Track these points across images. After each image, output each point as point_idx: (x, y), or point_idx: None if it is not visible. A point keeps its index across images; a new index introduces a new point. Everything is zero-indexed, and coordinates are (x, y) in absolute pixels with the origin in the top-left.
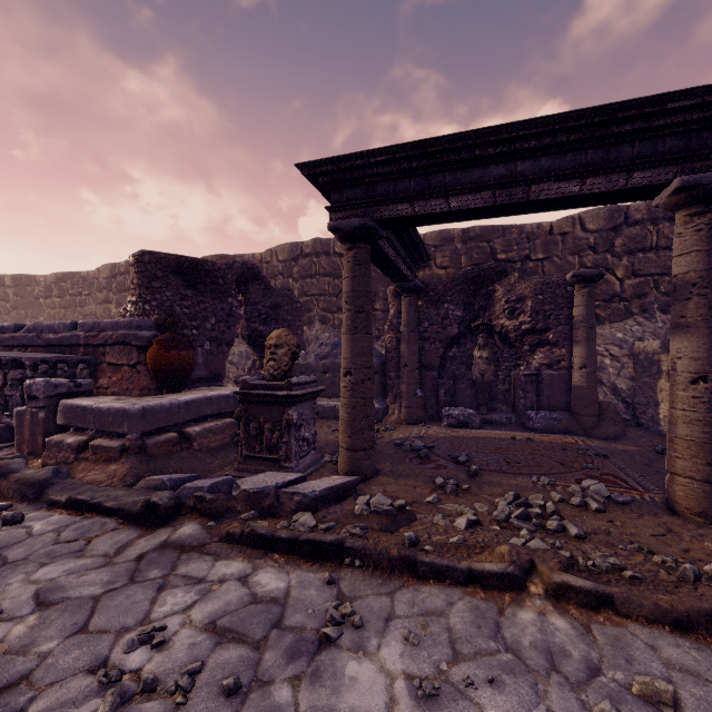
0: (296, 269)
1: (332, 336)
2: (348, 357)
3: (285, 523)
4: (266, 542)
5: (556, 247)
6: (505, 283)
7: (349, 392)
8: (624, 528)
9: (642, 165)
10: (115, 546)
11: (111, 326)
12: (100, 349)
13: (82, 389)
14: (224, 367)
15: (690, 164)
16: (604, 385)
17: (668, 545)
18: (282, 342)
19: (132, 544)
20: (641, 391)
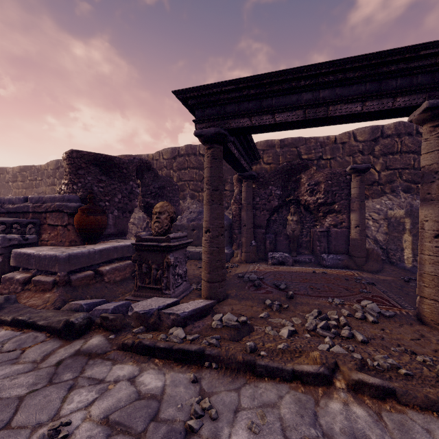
0: (175, 164)
1: (198, 207)
2: (208, 220)
3: (163, 336)
4: (149, 350)
5: (339, 151)
6: (307, 173)
7: (209, 243)
8: (392, 335)
9: (402, 93)
10: (41, 354)
11: (50, 199)
12: (43, 215)
13: (29, 242)
14: (127, 227)
15: (434, 92)
16: (369, 238)
17: (423, 347)
18: (163, 210)
19: (55, 352)
20: (392, 241)
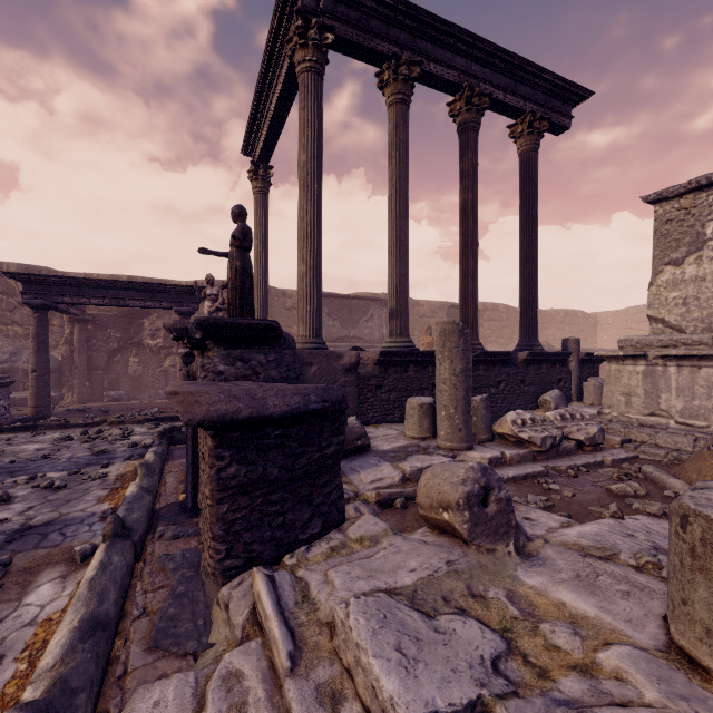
0: None
1: (6, 345)
2: (35, 364)
3: (8, 426)
4: (1, 430)
5: None
6: (150, 319)
7: (36, 380)
8: None
9: (165, 301)
10: None
11: None
12: None
13: None
14: None
15: (178, 303)
16: None
17: None
18: None
19: None
20: None
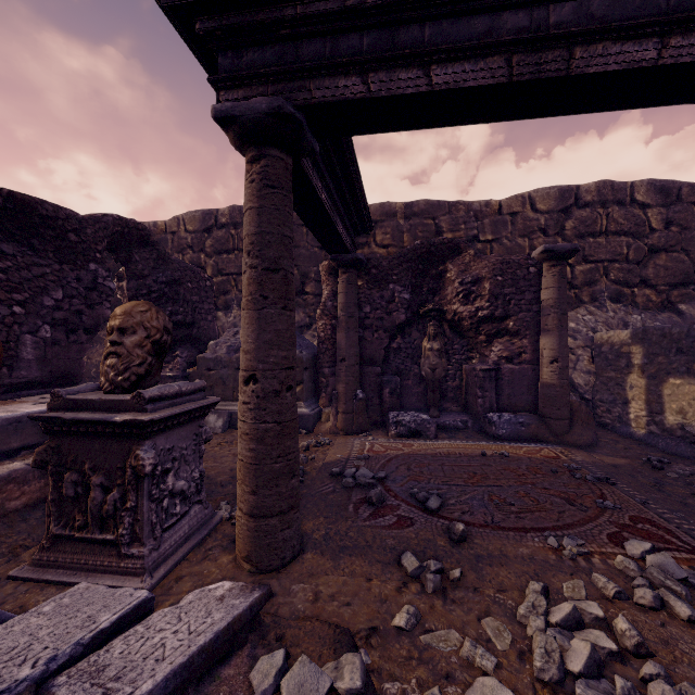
0: (209, 242)
1: None
2: (251, 350)
3: None
4: None
5: (506, 228)
6: (459, 261)
7: (253, 412)
8: None
9: None
10: None
11: None
12: None
13: None
14: (80, 364)
15: None
16: None
17: None
18: (132, 322)
19: None
20: (605, 386)
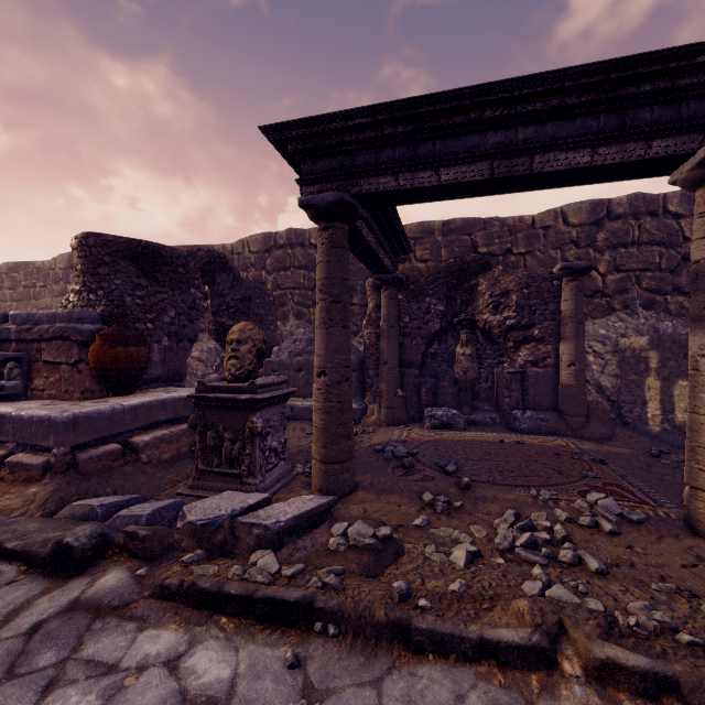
0: (269, 261)
1: (307, 332)
2: (322, 354)
3: (238, 569)
4: (210, 600)
5: (538, 241)
6: (489, 276)
7: (324, 395)
8: (648, 557)
9: (663, 132)
10: (4, 610)
11: (48, 318)
12: (35, 345)
13: (6, 393)
14: (185, 365)
15: None
16: (588, 383)
17: (704, 580)
18: (245, 336)
19: (30, 606)
20: (627, 389)
